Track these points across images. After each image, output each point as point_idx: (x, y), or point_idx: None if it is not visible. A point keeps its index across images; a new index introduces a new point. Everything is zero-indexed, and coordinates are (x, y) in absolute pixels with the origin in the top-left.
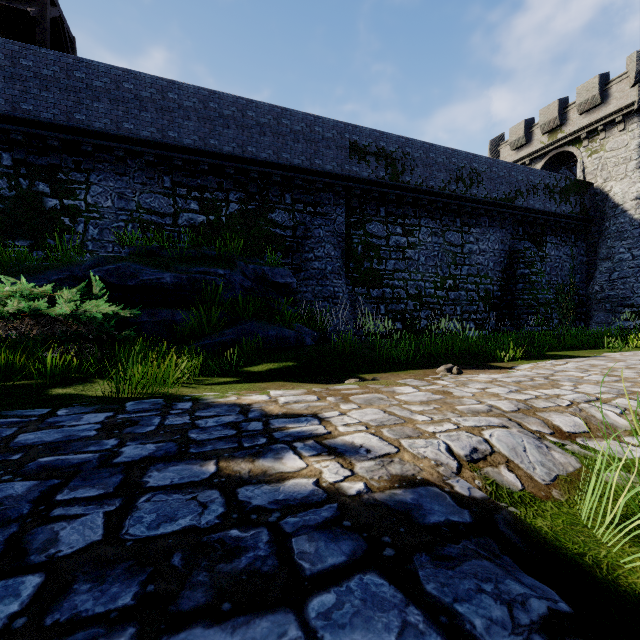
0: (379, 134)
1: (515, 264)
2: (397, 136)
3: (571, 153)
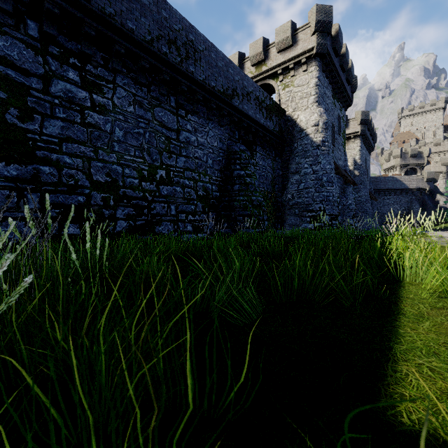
0: None
1: (232, 165)
2: None
3: (270, 88)
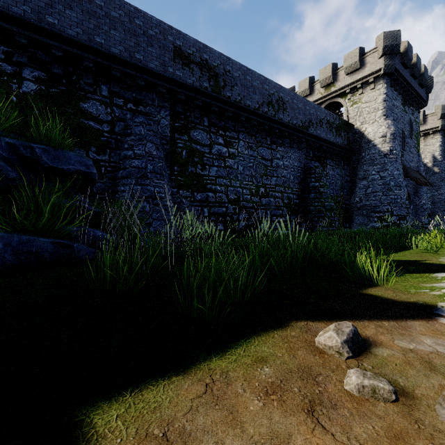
0: (203, 46)
1: (308, 178)
2: (219, 53)
3: (339, 104)
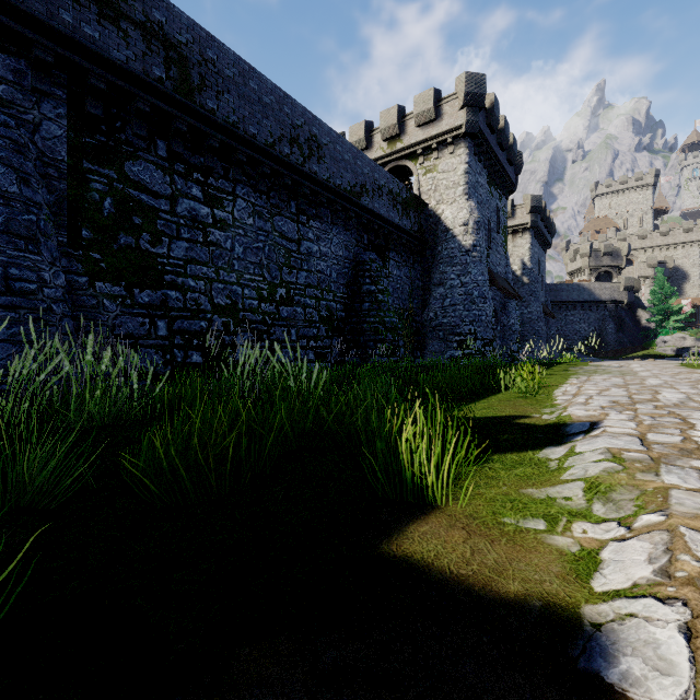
0: None
1: (361, 278)
2: (191, 19)
3: (407, 170)
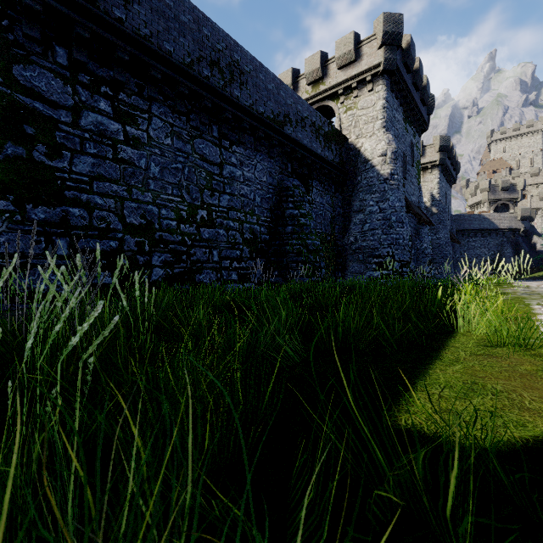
0: None
1: (284, 203)
2: None
3: (330, 111)
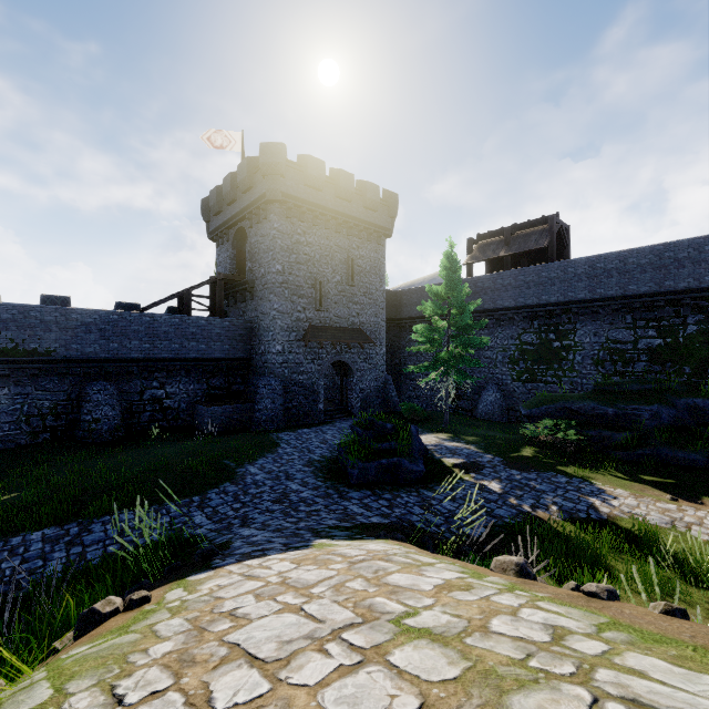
0: None
1: None
2: None
3: None
